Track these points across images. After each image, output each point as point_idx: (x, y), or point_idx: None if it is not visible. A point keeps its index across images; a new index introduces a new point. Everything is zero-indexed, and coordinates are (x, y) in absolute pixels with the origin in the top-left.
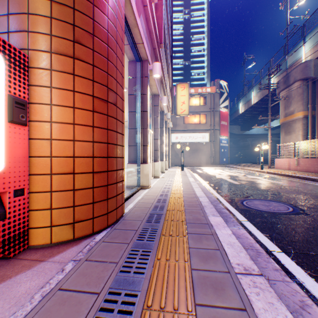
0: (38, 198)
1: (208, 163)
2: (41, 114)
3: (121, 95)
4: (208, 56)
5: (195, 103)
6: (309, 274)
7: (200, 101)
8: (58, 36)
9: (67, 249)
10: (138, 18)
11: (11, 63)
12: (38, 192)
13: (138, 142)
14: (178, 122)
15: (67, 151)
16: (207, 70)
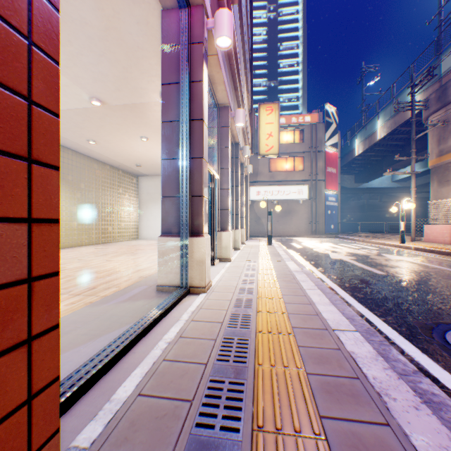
0: None
1: (307, 232)
2: None
3: None
4: (304, 73)
5: (286, 139)
6: None
7: (294, 136)
8: None
9: None
10: None
11: None
12: None
13: (181, 188)
14: (260, 170)
15: None
16: (303, 93)
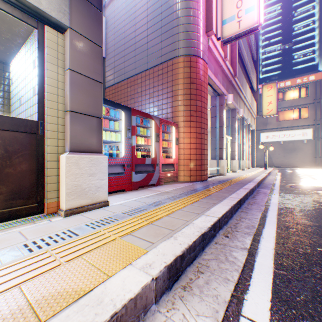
0: (180, 167)
1: (311, 164)
2: (181, 141)
3: (206, 128)
4: (320, 28)
5: (291, 96)
6: (279, 197)
7: (299, 92)
8: (186, 116)
9: (189, 183)
10: (216, 79)
11: (175, 129)
12: (180, 165)
13: (217, 146)
14: (269, 121)
15: (188, 152)
16: (319, 46)
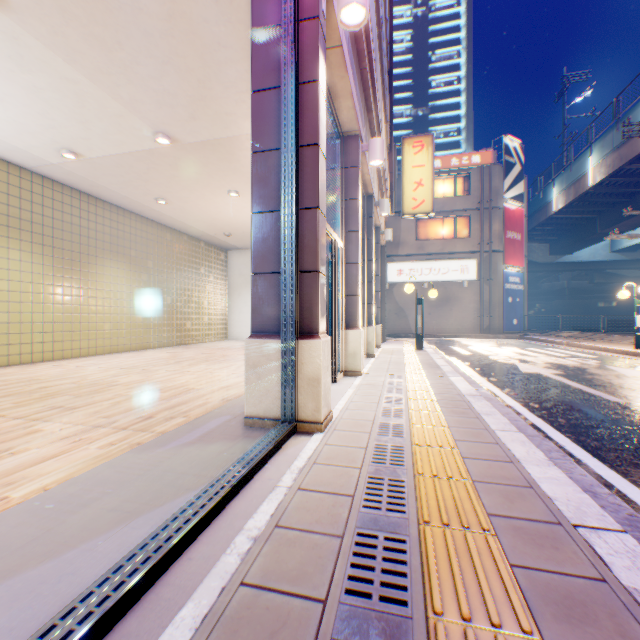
0: None
1: (475, 330)
2: None
3: None
4: (469, 93)
5: (442, 191)
6: None
7: (455, 186)
8: None
9: None
10: None
11: None
12: None
13: (283, 259)
14: (403, 238)
15: None
16: (466, 124)
